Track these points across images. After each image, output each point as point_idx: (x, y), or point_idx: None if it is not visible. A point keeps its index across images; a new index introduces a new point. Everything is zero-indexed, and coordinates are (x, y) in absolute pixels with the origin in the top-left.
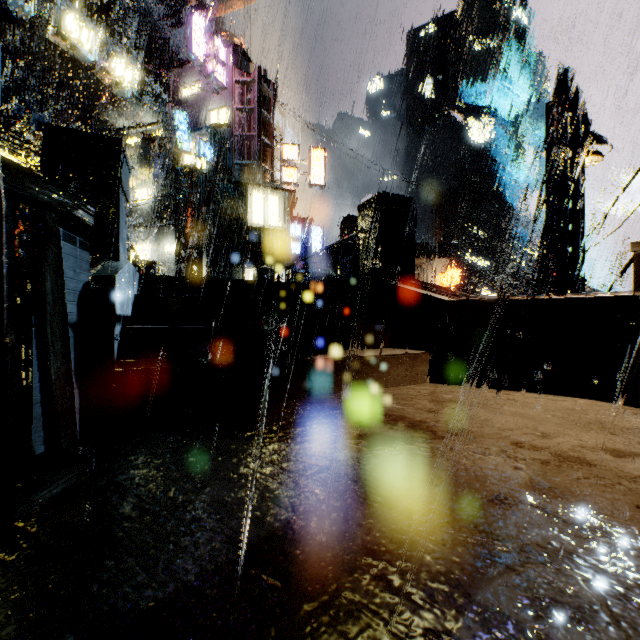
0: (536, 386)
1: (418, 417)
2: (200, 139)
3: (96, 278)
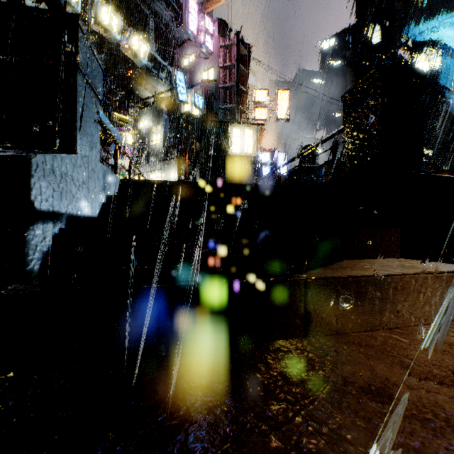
0: None
1: None
2: (194, 92)
3: None
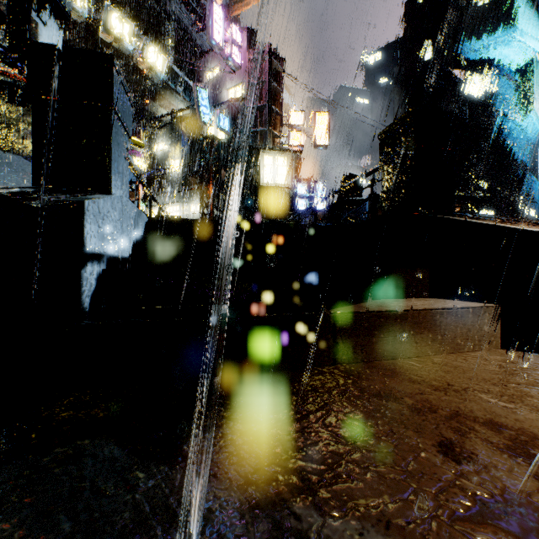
0: None
1: None
2: (219, 112)
3: (51, 201)
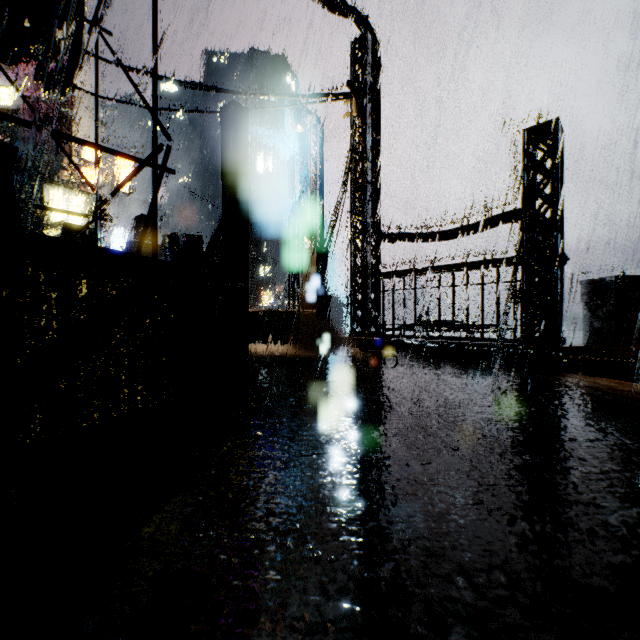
0: (276, 341)
1: None
2: None
3: None
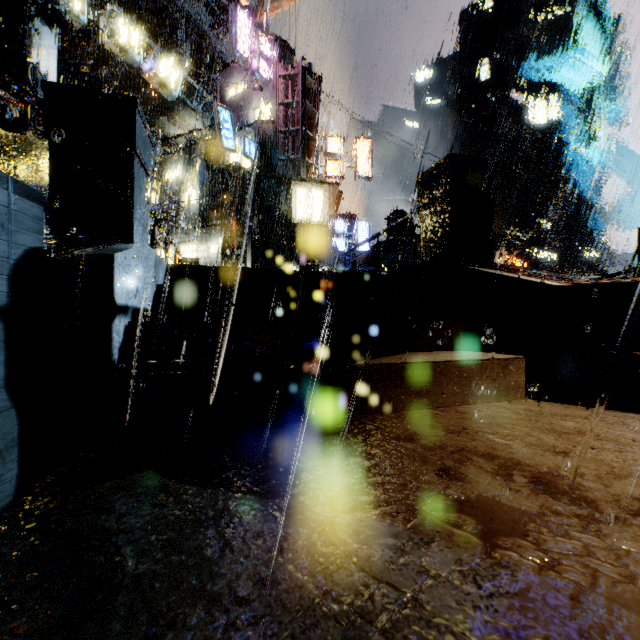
0: None
1: (542, 464)
2: (245, 137)
3: (85, 255)
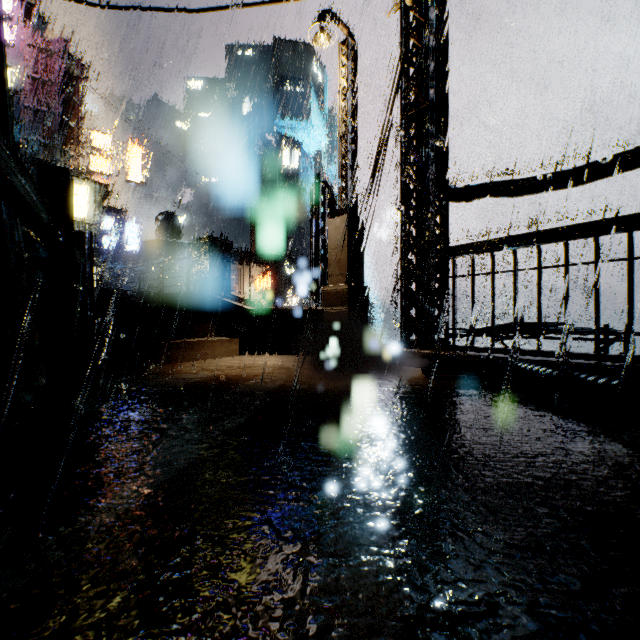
0: (290, 352)
1: (232, 365)
2: None
3: None
